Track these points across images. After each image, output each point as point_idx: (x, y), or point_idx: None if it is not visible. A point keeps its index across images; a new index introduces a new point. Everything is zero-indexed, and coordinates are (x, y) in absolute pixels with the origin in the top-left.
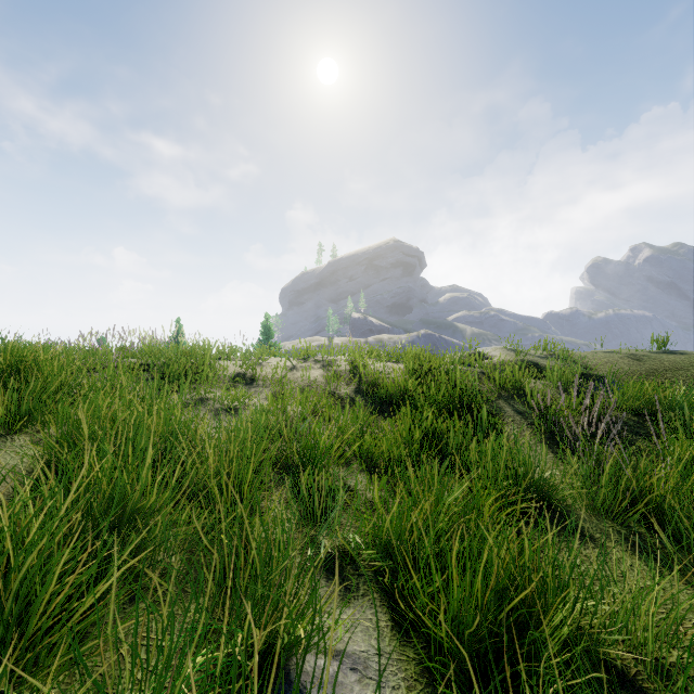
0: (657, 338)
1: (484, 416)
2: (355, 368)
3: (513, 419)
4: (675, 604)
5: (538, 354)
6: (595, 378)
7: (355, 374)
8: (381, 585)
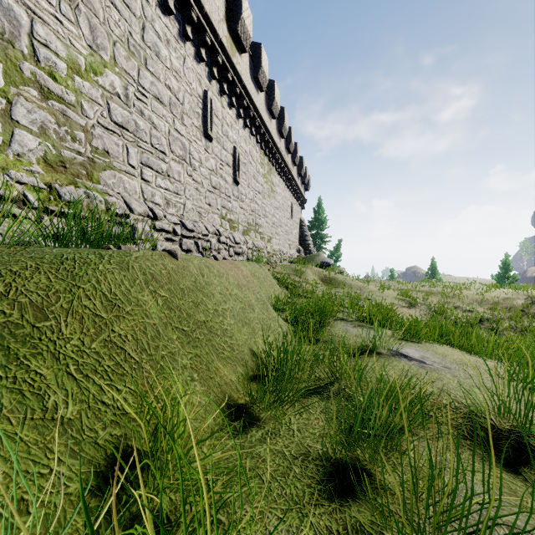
0: None
1: None
2: None
3: None
4: None
5: None
6: None
7: None
8: None
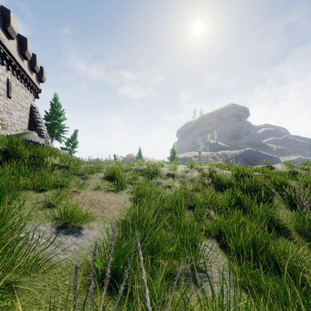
0: None
1: (262, 195)
2: (211, 172)
3: (277, 197)
4: None
5: (302, 167)
6: None
7: (211, 175)
8: (217, 237)
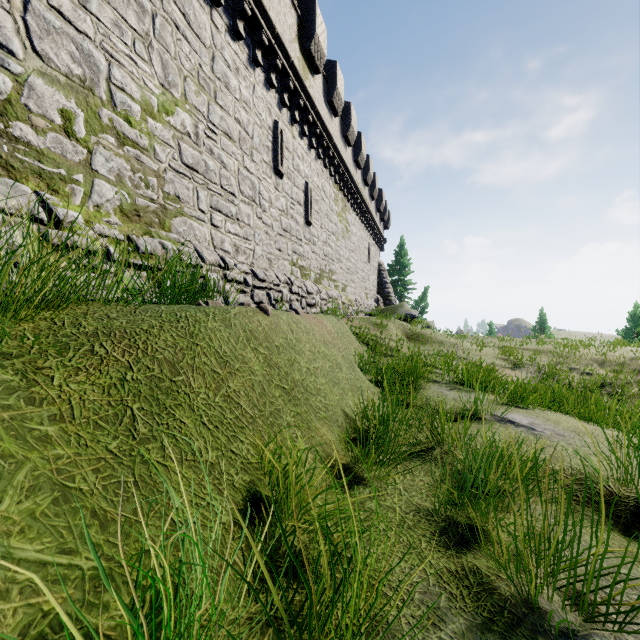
0: None
1: None
2: None
3: None
4: None
5: None
6: None
7: None
8: None
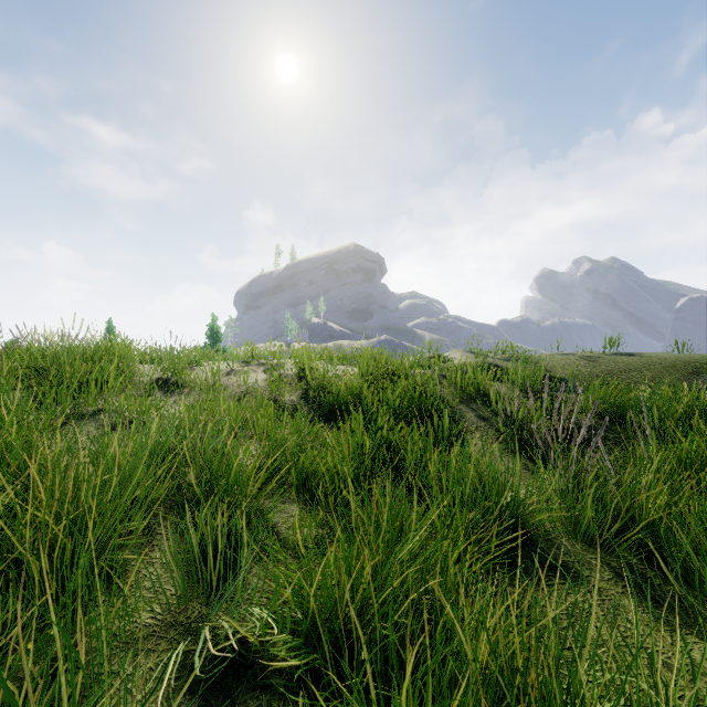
0: (610, 340)
1: (445, 424)
2: (303, 371)
3: (477, 425)
4: (701, 678)
5: (497, 356)
6: (557, 380)
7: (302, 378)
8: (296, 702)
